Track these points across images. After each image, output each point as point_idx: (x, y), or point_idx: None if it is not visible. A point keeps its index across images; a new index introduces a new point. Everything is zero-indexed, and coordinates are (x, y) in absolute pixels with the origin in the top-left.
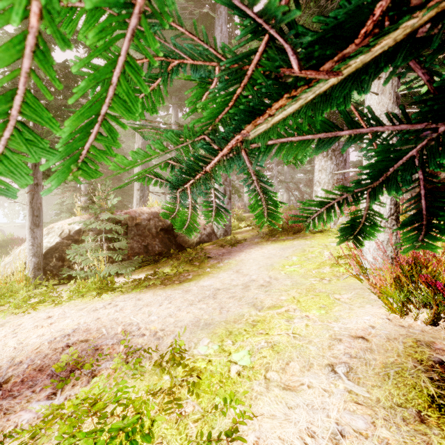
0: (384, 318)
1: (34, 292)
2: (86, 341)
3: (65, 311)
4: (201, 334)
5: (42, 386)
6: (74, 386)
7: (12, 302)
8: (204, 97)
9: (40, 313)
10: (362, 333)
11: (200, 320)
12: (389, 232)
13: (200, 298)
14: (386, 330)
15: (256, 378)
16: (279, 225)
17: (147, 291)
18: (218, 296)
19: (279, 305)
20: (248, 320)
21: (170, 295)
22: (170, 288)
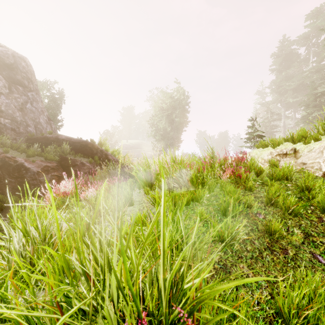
0: None
1: None
2: None
3: None
4: None
5: None
6: None
7: None
8: None
9: None
10: None
11: None
12: None
13: None
14: None
15: None
16: None
17: None
18: None
19: None
20: None
21: None
22: None
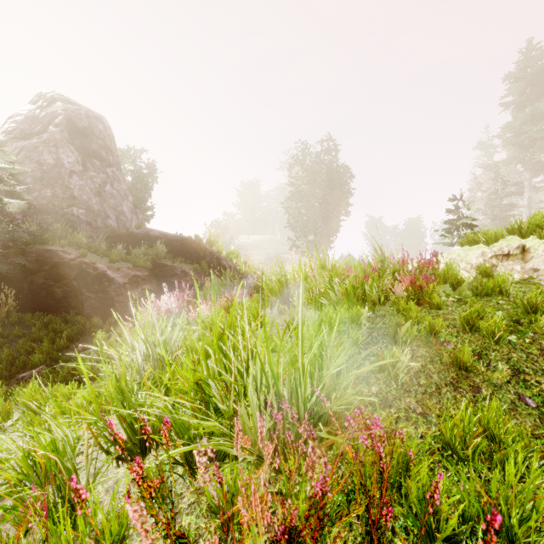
0: None
1: None
2: None
3: None
4: None
5: None
6: None
7: None
8: None
9: None
10: None
11: None
12: None
13: None
14: None
15: None
16: None
17: None
18: None
19: None
20: None
21: None
22: None
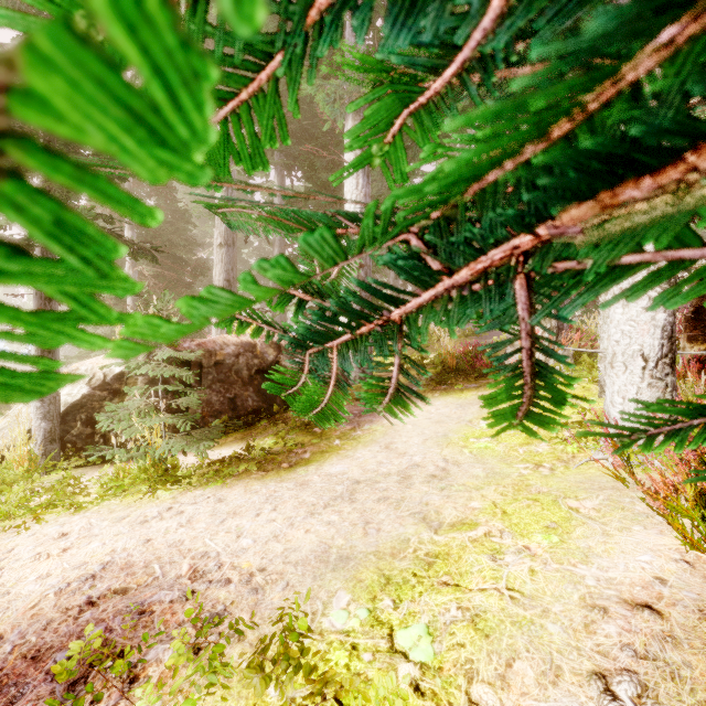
0: (680, 561)
1: (44, 480)
2: (124, 592)
3: (92, 522)
4: (333, 580)
5: (32, 702)
6: (93, 703)
7: (0, 506)
8: (397, 122)
9: (49, 527)
10: (644, 595)
11: (330, 548)
12: (660, 387)
13: (327, 500)
14: (691, 591)
15: (450, 700)
16: (452, 364)
17: (234, 484)
18: (358, 497)
19: (470, 521)
20: (418, 552)
21: (274, 493)
22: (273, 477)
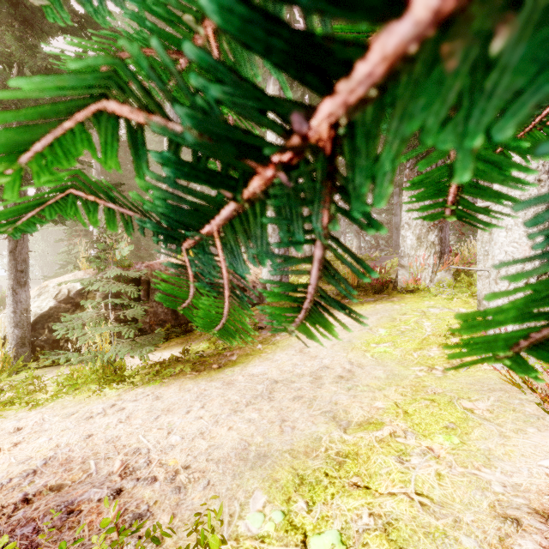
0: None
1: (15, 378)
2: (59, 489)
3: (45, 418)
4: (251, 480)
5: None
6: None
7: None
8: None
9: (7, 422)
10: None
11: (249, 446)
12: None
13: (249, 399)
14: None
15: None
16: (354, 282)
17: (171, 382)
18: (276, 395)
19: (375, 421)
20: (329, 451)
21: (204, 392)
22: (204, 377)
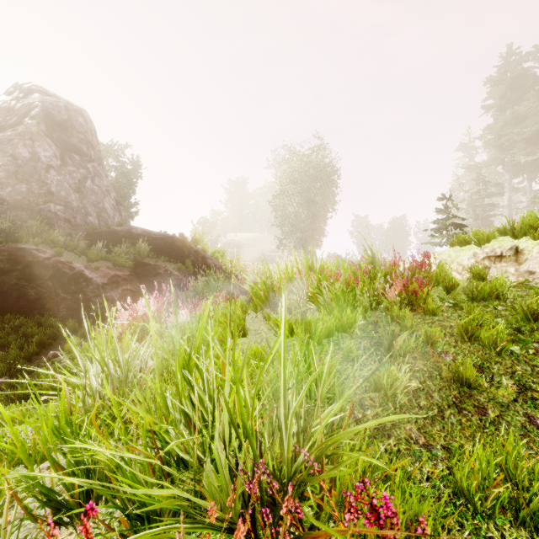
0: None
1: None
2: None
3: None
4: None
5: None
6: None
7: None
8: None
9: None
10: None
11: None
12: None
13: None
14: None
15: None
16: None
17: None
18: None
19: None
20: None
21: None
22: None
